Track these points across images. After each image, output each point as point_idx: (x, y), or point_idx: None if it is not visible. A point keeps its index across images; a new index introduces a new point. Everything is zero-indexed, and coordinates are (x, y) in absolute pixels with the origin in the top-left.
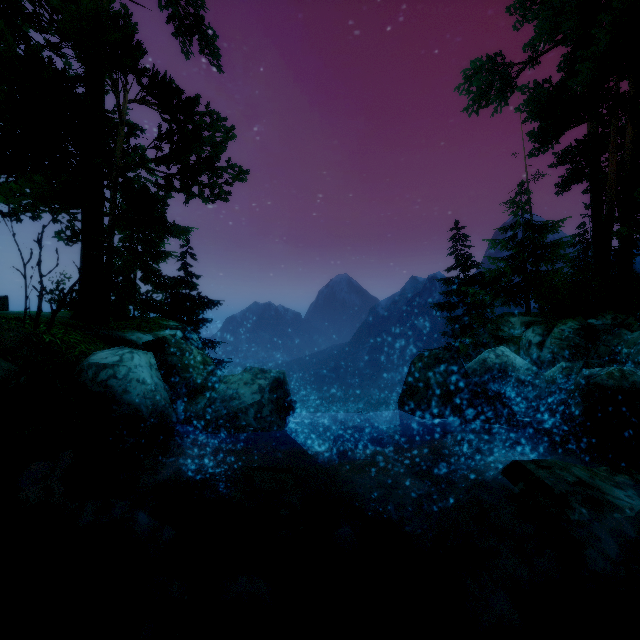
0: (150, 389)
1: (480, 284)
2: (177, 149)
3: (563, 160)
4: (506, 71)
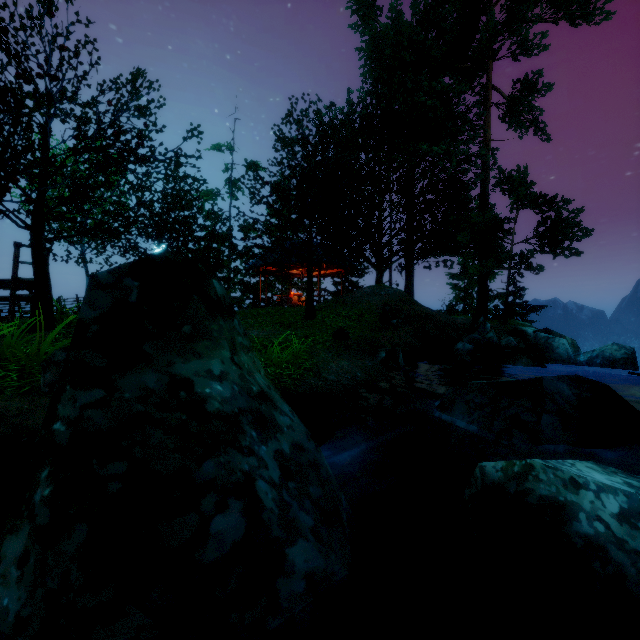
0: (566, 348)
1: None
2: (549, 231)
3: None
4: None
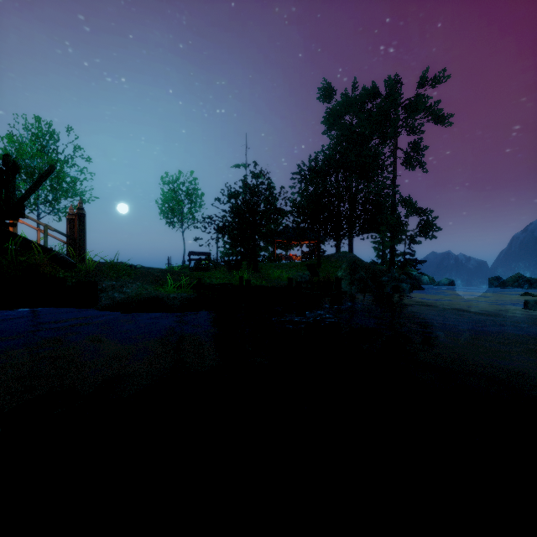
0: (427, 280)
1: None
2: (423, 227)
3: None
4: None
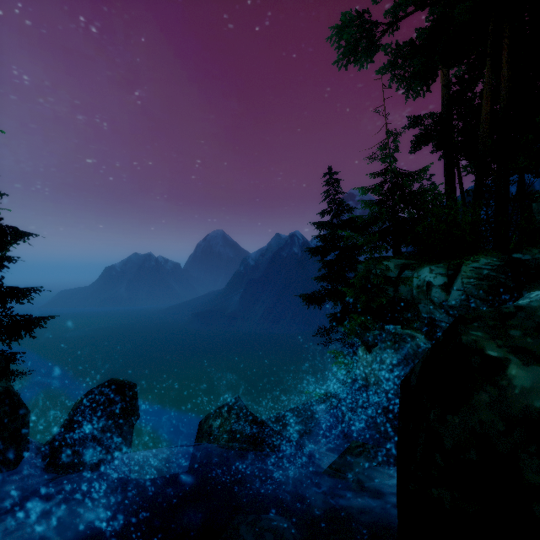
0: None
1: (352, 229)
2: None
3: (415, 123)
4: (372, 31)
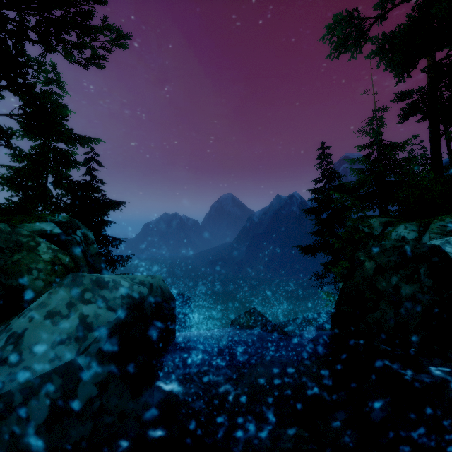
0: None
1: (342, 193)
2: None
3: (403, 97)
4: (360, 25)
